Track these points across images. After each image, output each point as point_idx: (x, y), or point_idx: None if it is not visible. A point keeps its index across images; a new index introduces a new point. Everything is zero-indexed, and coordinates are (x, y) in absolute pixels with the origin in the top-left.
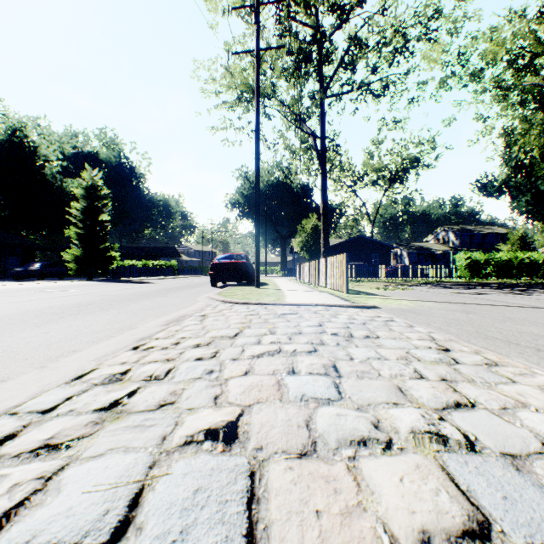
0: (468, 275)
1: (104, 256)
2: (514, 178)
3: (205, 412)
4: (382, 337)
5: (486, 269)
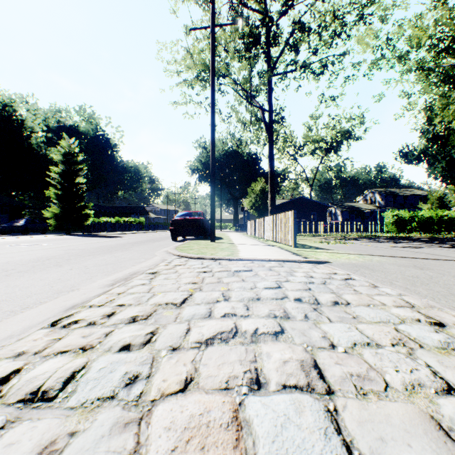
0: (395, 230)
1: (80, 213)
2: (431, 148)
3: None
4: (353, 302)
5: (410, 224)
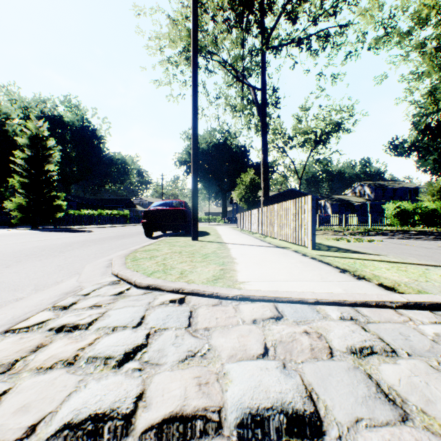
0: (398, 223)
1: (50, 205)
2: (422, 140)
3: None
4: None
5: (414, 217)
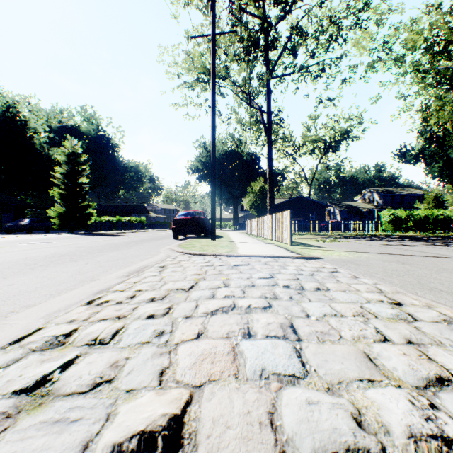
0: (392, 229)
1: (83, 213)
2: (428, 148)
3: (144, 398)
4: (332, 289)
5: (407, 223)
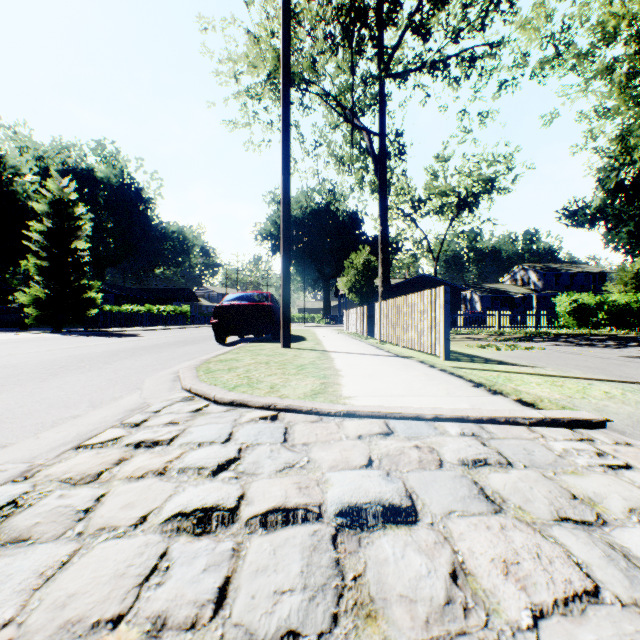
0: (574, 325)
1: (79, 298)
2: (611, 205)
3: None
4: None
5: (597, 316)
